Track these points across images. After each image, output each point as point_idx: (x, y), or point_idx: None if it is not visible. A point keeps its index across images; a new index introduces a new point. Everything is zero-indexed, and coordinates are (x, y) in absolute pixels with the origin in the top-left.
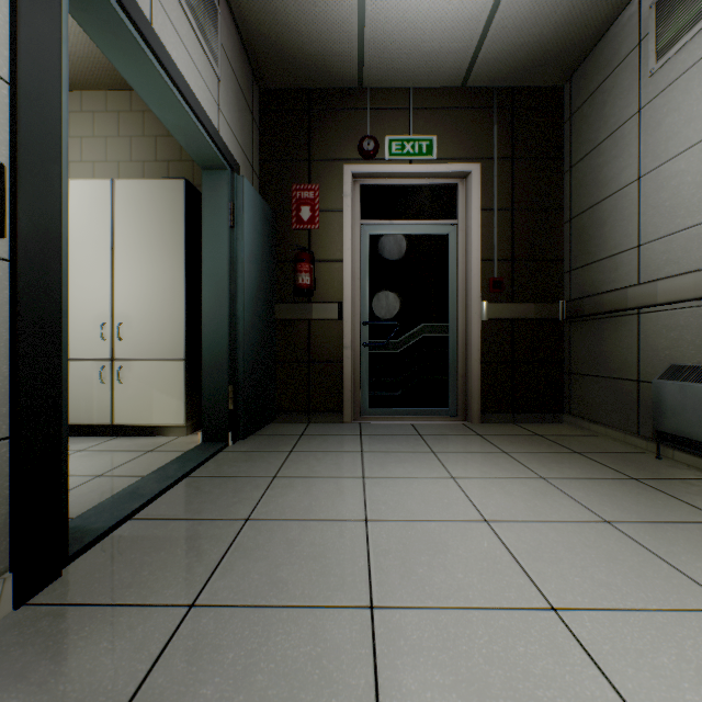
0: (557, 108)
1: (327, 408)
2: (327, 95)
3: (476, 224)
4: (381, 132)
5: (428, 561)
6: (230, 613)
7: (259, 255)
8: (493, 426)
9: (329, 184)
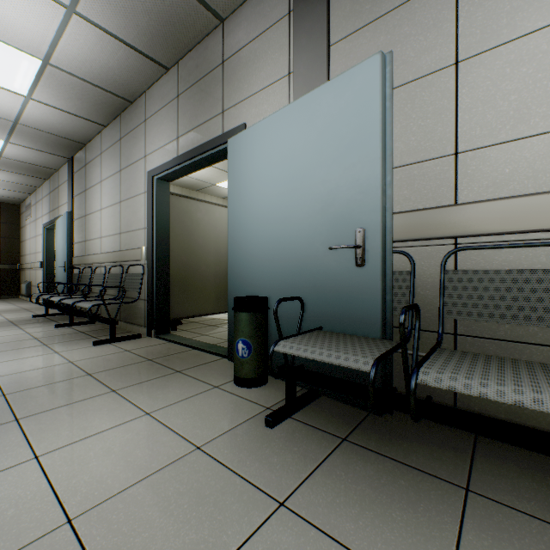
0: (19, 210)
1: None
2: None
3: None
4: None
5: None
6: None
7: None
8: None
9: None
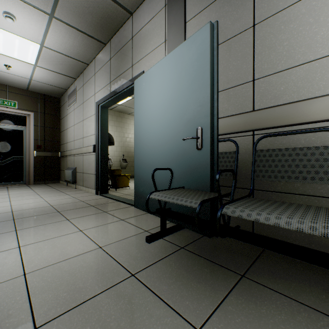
0: (59, 103)
1: None
2: None
3: (32, 129)
4: None
5: None
6: None
7: None
8: (37, 185)
9: None
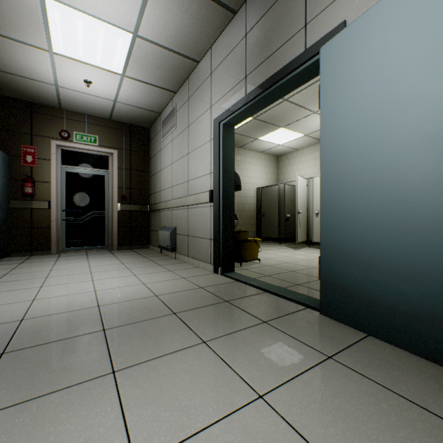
0: (148, 135)
1: (42, 248)
2: (42, 107)
3: (116, 173)
4: (72, 129)
5: (67, 272)
6: (7, 282)
7: (2, 179)
8: (122, 250)
9: (44, 147)
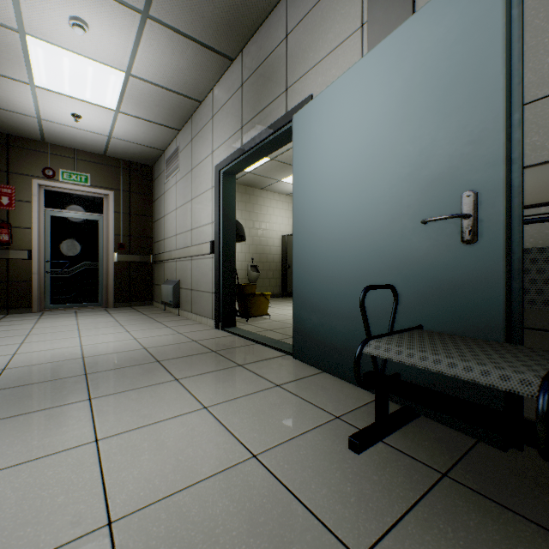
0: (151, 174)
1: (21, 306)
2: (21, 140)
3: (112, 218)
4: (58, 166)
5: (51, 330)
6: None
7: None
8: (119, 308)
9: (23, 187)
